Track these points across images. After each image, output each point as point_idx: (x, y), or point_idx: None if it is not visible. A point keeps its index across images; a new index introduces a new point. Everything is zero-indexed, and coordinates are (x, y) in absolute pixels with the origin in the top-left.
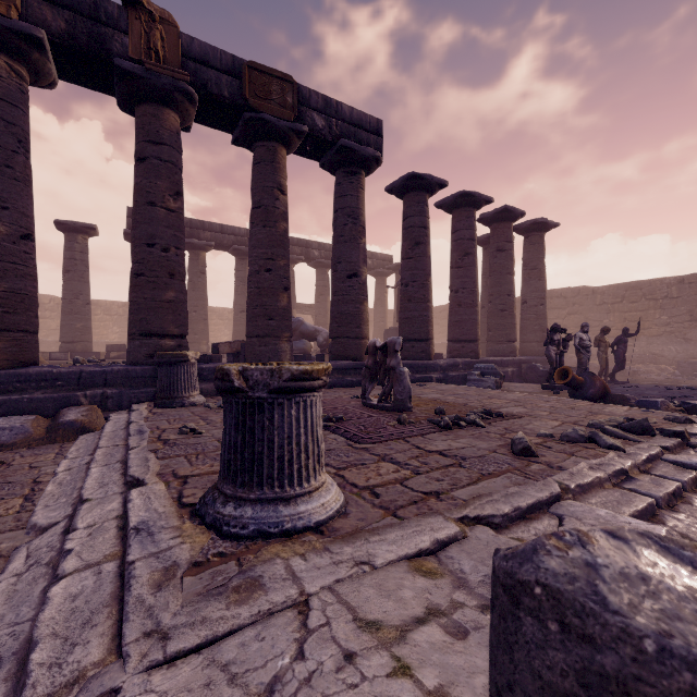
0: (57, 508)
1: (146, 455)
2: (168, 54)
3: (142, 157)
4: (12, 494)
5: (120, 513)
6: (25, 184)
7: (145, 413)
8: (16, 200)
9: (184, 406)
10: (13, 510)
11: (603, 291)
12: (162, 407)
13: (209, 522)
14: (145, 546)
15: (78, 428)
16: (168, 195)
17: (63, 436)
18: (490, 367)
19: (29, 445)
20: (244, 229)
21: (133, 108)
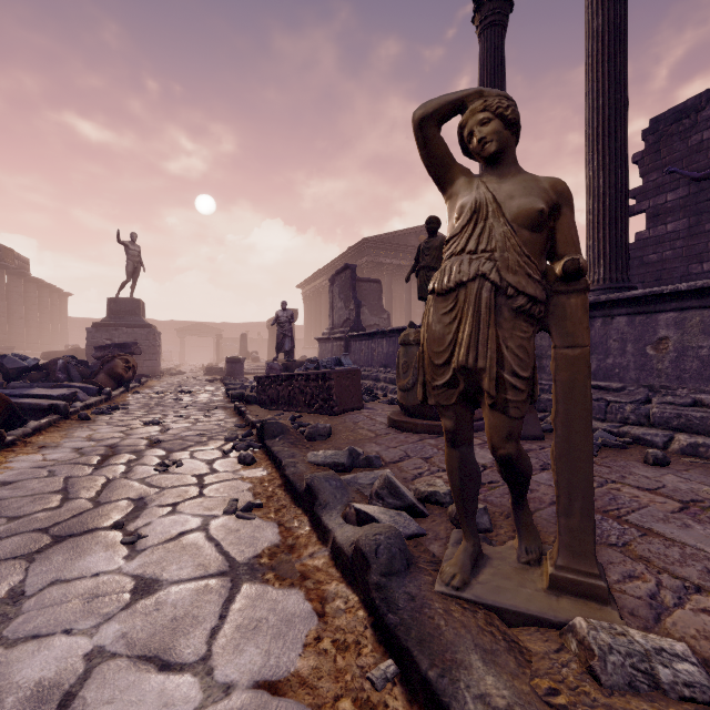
0: None
1: None
2: None
3: None
4: None
5: None
6: None
7: None
8: None
9: None
10: None
11: (81, 321)
12: None
13: None
14: None
15: None
16: None
17: None
18: None
19: None
20: None
21: None
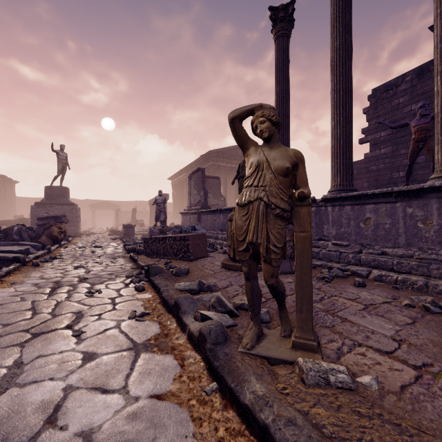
0: None
1: None
2: None
3: None
4: None
5: None
6: None
7: None
8: None
9: None
10: None
11: (24, 199)
12: None
13: None
14: None
15: None
16: None
17: None
18: None
19: None
20: None
21: None
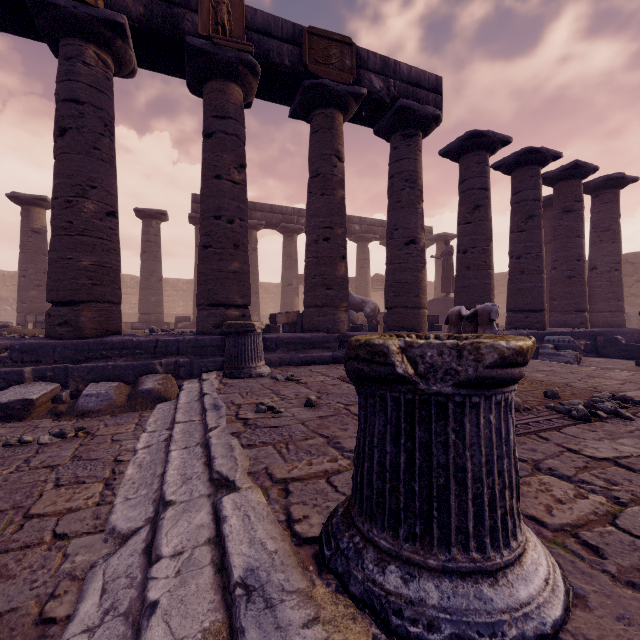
0: (137, 503)
1: (229, 441)
2: (233, 28)
3: (209, 132)
4: (93, 477)
5: (211, 534)
6: (110, 165)
7: (216, 383)
8: (103, 180)
9: (251, 377)
10: (93, 500)
11: None
12: (231, 378)
13: (358, 594)
14: (267, 637)
15: (155, 396)
16: (233, 168)
17: (142, 404)
18: (566, 340)
19: (113, 413)
20: (291, 208)
21: (201, 87)
